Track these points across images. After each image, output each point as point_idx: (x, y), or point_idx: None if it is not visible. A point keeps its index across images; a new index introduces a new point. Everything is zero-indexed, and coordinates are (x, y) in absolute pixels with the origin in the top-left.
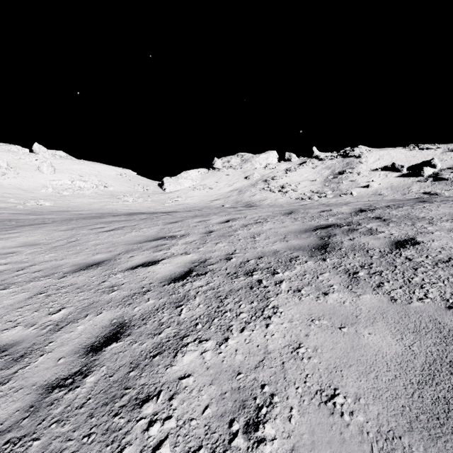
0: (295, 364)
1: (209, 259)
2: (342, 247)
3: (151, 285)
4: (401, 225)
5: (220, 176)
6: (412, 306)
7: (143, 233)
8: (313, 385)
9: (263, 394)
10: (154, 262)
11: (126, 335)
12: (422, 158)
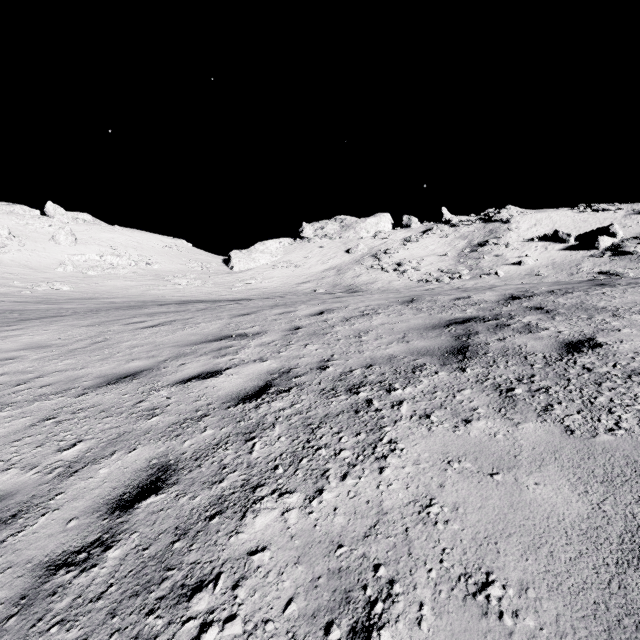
0: (425, 531)
1: (295, 368)
2: (488, 351)
3: (209, 407)
4: (573, 319)
5: (311, 249)
6: (598, 440)
7: (200, 330)
8: (454, 566)
9: (377, 580)
10: (215, 373)
11: (170, 483)
12: (596, 224)
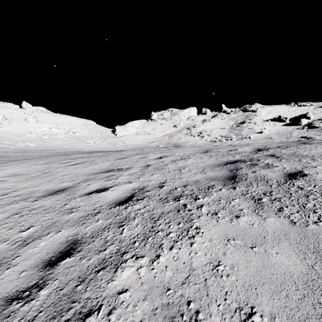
0: (216, 281)
1: (147, 187)
2: (247, 178)
3: (101, 208)
4: (291, 161)
5: (156, 125)
6: (309, 228)
7: (98, 166)
8: (233, 303)
9: (189, 311)
10: (105, 189)
11: (77, 251)
12: (300, 112)
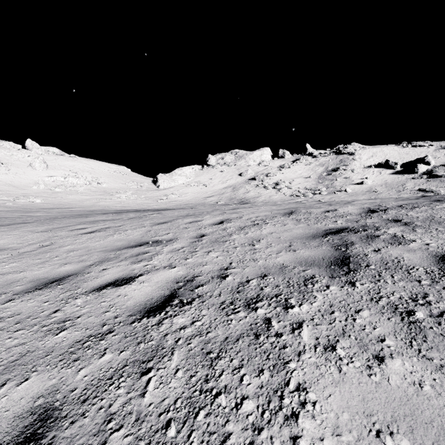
0: None
1: (198, 276)
2: (369, 263)
3: (115, 320)
4: (432, 231)
5: (214, 173)
6: None
7: (126, 236)
8: None
9: None
10: (129, 280)
11: (44, 444)
12: (415, 156)
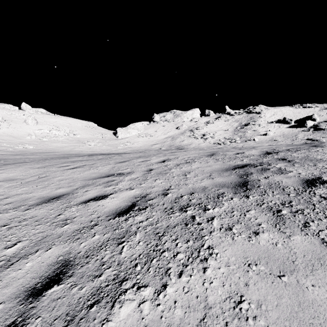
0: (240, 326)
1: (149, 194)
2: (260, 185)
3: (98, 219)
4: (305, 165)
5: (158, 127)
6: None
7: (98, 170)
8: None
9: None
10: (104, 197)
11: (68, 275)
12: (305, 114)
